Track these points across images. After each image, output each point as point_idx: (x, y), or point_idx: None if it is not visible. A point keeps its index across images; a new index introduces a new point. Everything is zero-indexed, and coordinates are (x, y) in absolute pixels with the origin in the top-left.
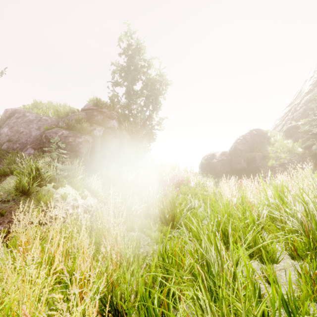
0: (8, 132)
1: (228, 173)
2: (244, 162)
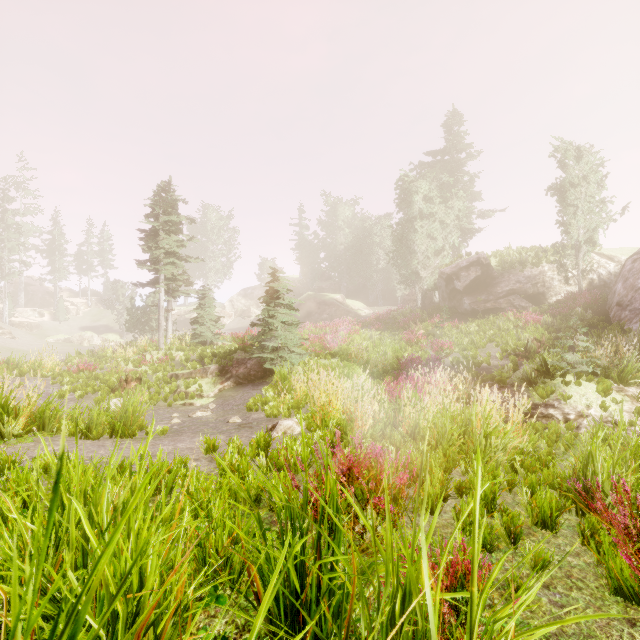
0: (618, 291)
1: None
2: None
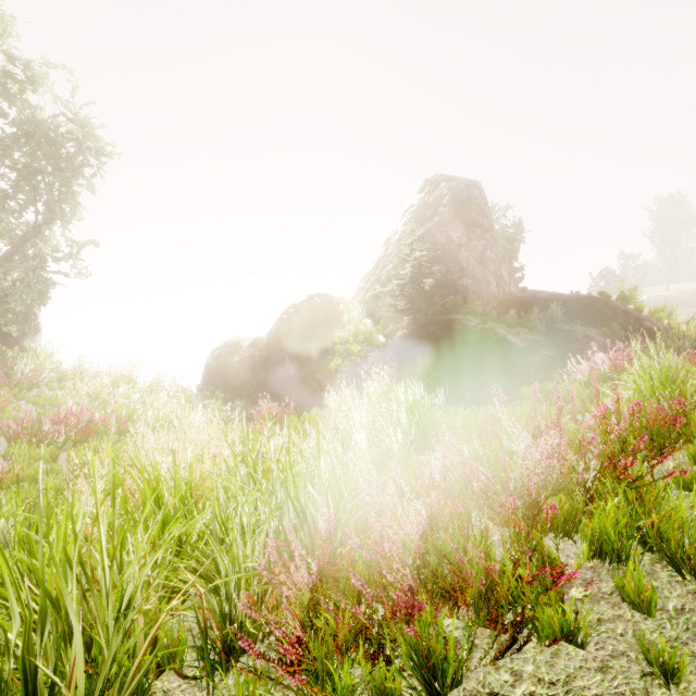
0: None
1: (261, 387)
2: (292, 362)
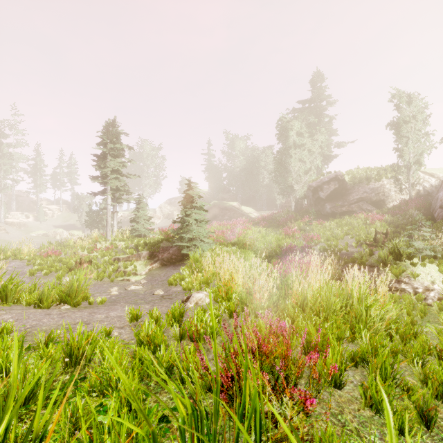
0: (440, 198)
1: None
2: None
